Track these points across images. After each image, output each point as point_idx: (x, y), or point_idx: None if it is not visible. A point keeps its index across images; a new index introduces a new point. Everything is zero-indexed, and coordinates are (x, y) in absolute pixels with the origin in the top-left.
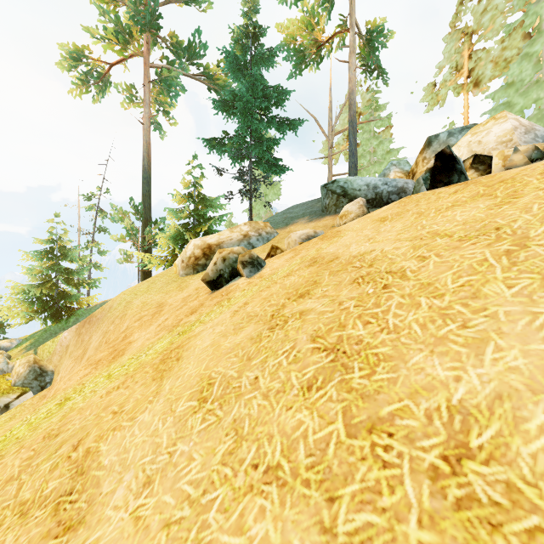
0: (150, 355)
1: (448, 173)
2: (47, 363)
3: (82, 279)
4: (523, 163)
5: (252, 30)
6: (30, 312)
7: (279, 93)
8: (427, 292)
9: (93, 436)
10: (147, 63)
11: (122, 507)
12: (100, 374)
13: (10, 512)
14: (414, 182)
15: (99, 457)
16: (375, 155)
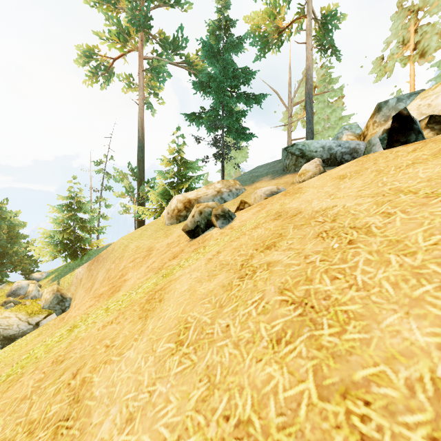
0: (139, 294)
1: (405, 133)
2: (66, 291)
3: (93, 226)
4: None
5: (224, 23)
6: (55, 252)
7: (246, 73)
8: (396, 250)
9: (89, 367)
10: (141, 56)
11: (107, 440)
12: (101, 306)
13: (21, 428)
14: (365, 143)
15: (91, 388)
16: (328, 121)
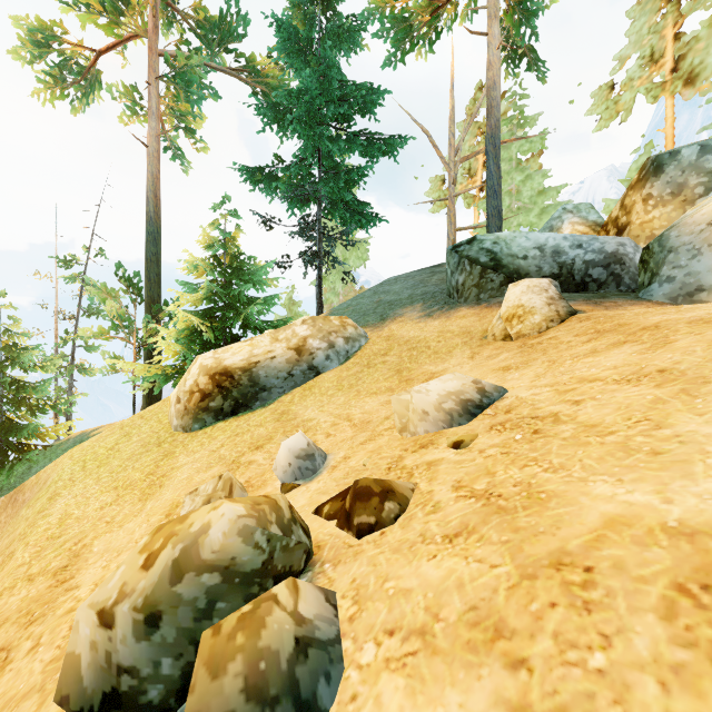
0: None
1: None
2: None
3: (59, 390)
4: None
5: None
6: None
7: (366, 90)
8: None
9: None
10: (154, 48)
11: None
12: None
13: None
14: (634, 242)
15: None
16: (518, 197)
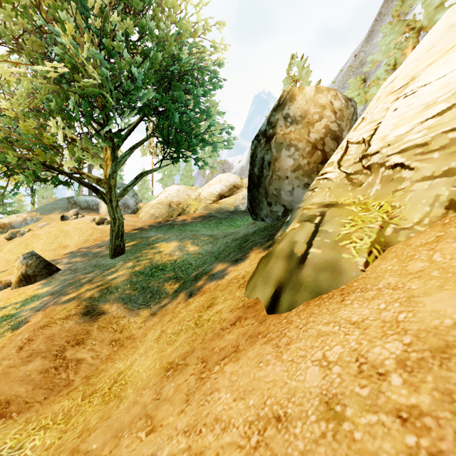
0: None
1: (63, 219)
2: None
3: None
4: (73, 219)
5: None
6: None
7: None
8: (39, 239)
9: None
10: None
11: None
12: None
13: None
14: None
15: None
16: None
